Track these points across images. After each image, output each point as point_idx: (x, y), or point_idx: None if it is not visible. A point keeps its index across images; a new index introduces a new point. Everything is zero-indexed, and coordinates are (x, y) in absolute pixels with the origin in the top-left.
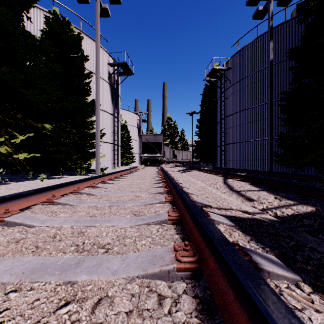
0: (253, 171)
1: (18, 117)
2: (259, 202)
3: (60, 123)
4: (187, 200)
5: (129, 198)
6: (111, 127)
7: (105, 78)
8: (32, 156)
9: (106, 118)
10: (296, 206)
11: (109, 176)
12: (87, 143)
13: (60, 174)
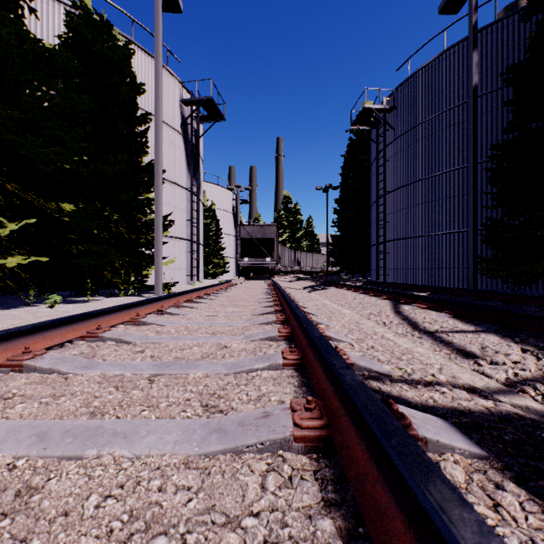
0: (444, 290)
1: (10, 190)
2: (493, 362)
3: (92, 202)
4: (348, 384)
5: (203, 351)
6: (186, 212)
7: (175, 126)
8: (36, 262)
9: (177, 195)
10: None
11: (175, 299)
12: (142, 238)
13: (92, 295)
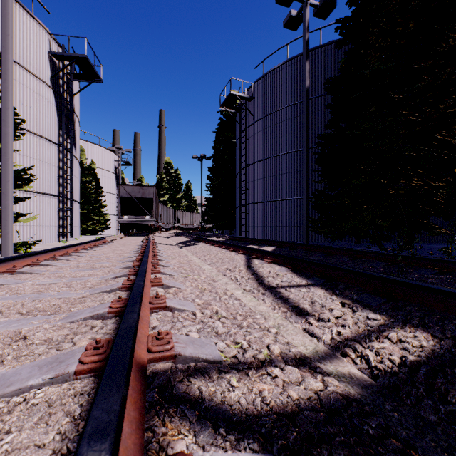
0: (286, 244)
1: None
2: (321, 320)
3: None
4: None
5: None
6: (58, 168)
7: (42, 77)
8: None
9: (46, 149)
10: (396, 330)
11: (11, 263)
12: None
13: None
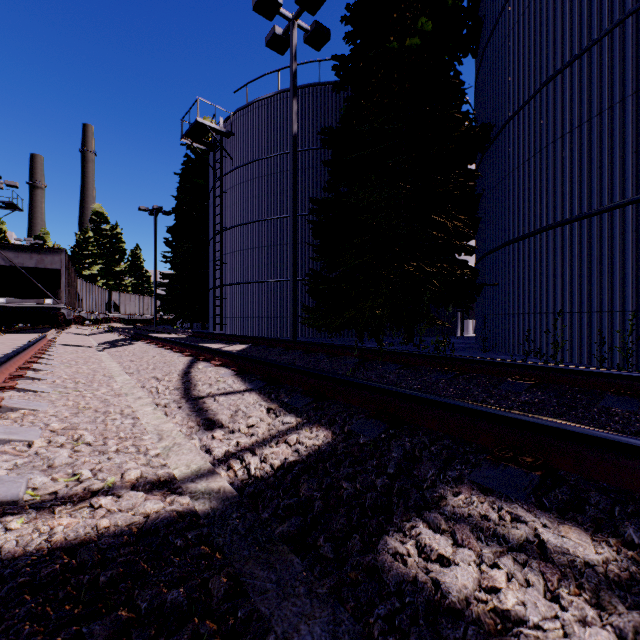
0: (264, 341)
1: None
2: (227, 432)
3: None
4: None
5: None
6: None
7: None
8: None
9: None
10: (299, 432)
11: None
12: None
13: None
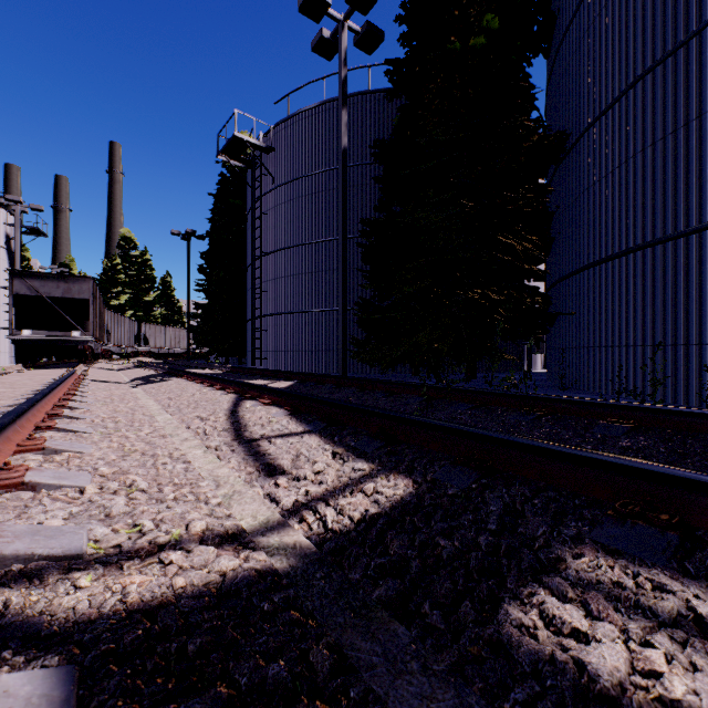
0: (311, 377)
1: None
2: (293, 479)
3: None
4: None
5: None
6: None
7: None
8: None
9: None
10: (376, 480)
11: None
12: None
13: None
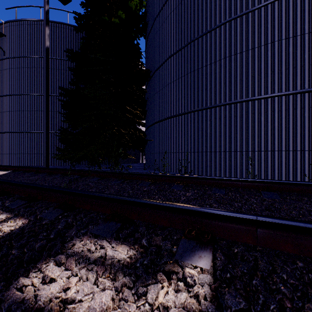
0: (22, 168)
1: None
2: None
3: None
4: None
5: None
6: None
7: None
8: None
9: None
10: (3, 224)
11: None
12: None
13: None
